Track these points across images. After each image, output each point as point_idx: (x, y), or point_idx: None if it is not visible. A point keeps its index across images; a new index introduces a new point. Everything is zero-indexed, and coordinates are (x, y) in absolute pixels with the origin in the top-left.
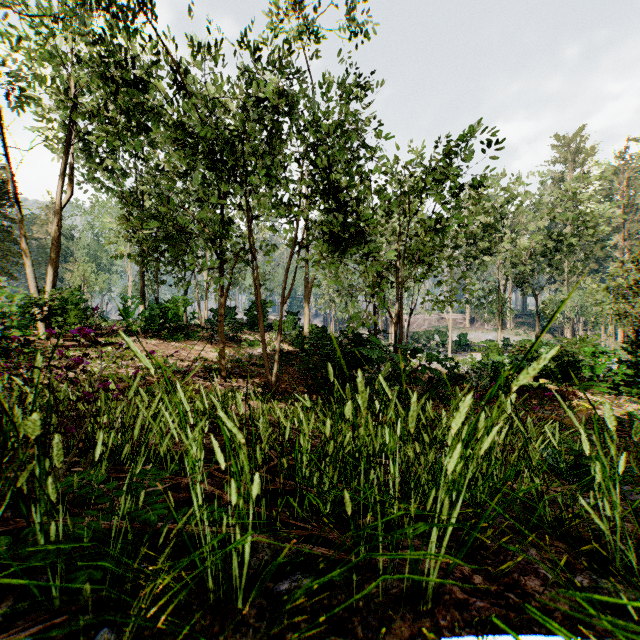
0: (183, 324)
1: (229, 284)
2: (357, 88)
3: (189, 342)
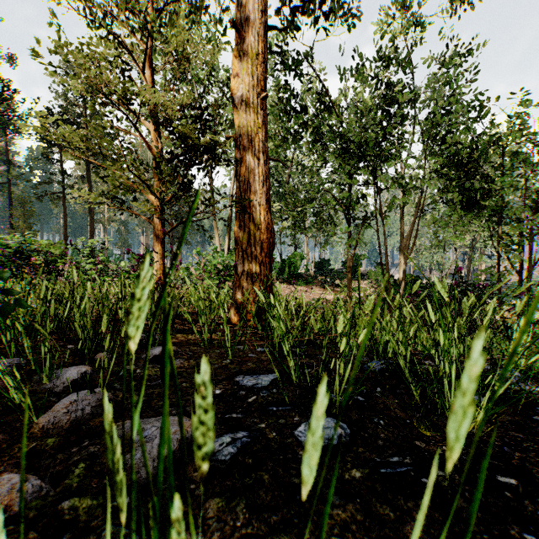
0: (299, 273)
1: (356, 243)
2: (457, 55)
3: (308, 287)
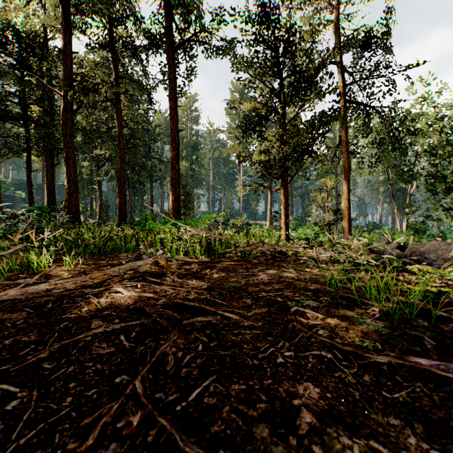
0: None
1: None
2: None
3: None
